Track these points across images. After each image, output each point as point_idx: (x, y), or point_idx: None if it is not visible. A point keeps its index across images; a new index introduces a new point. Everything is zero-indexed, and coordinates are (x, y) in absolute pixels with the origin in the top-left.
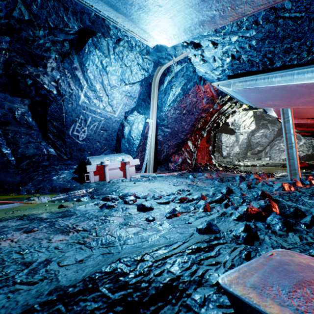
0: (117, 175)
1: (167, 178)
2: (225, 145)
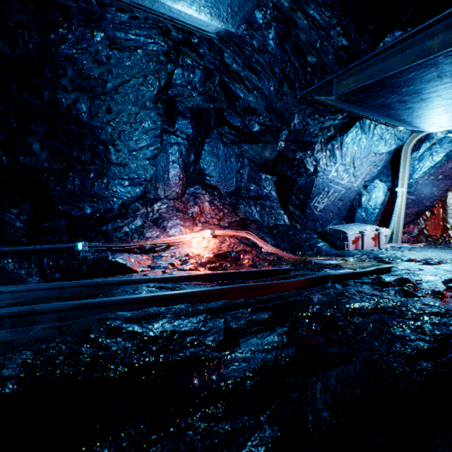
0: (369, 244)
1: (426, 249)
2: None
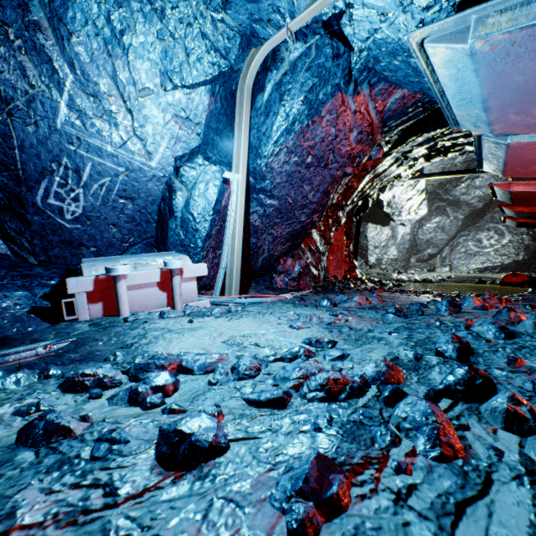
0: (153, 301)
1: (271, 308)
2: (373, 244)
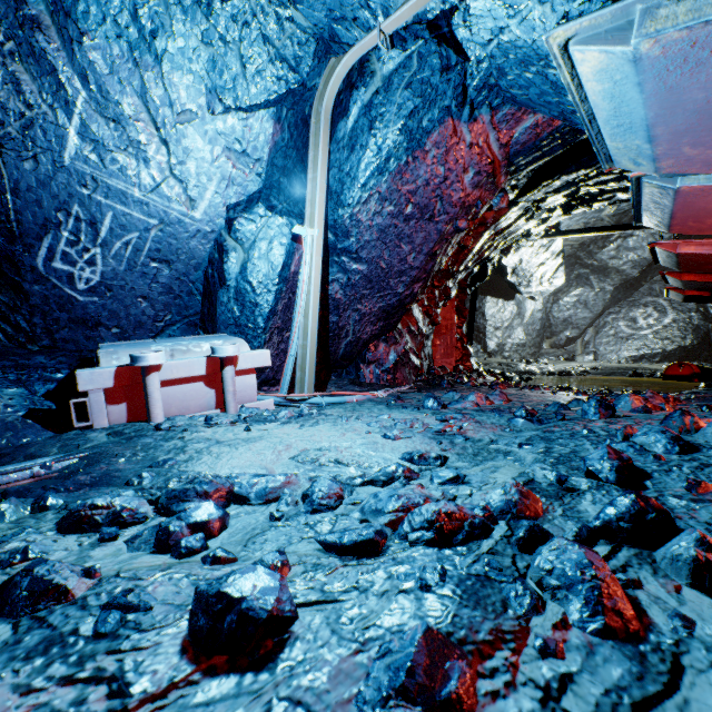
0: (197, 401)
1: (357, 411)
2: (493, 325)
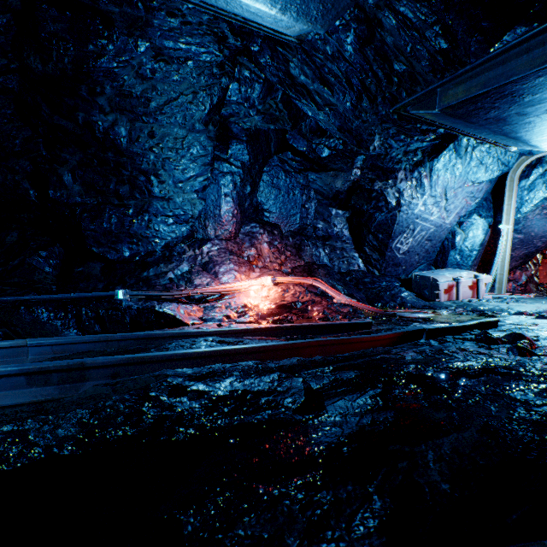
0: (466, 295)
1: (539, 301)
2: None
